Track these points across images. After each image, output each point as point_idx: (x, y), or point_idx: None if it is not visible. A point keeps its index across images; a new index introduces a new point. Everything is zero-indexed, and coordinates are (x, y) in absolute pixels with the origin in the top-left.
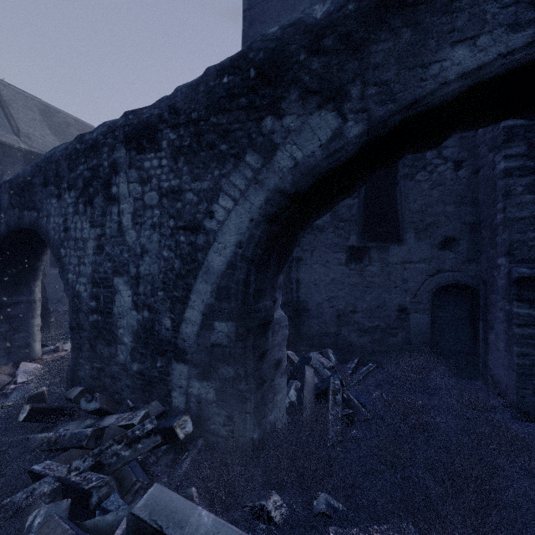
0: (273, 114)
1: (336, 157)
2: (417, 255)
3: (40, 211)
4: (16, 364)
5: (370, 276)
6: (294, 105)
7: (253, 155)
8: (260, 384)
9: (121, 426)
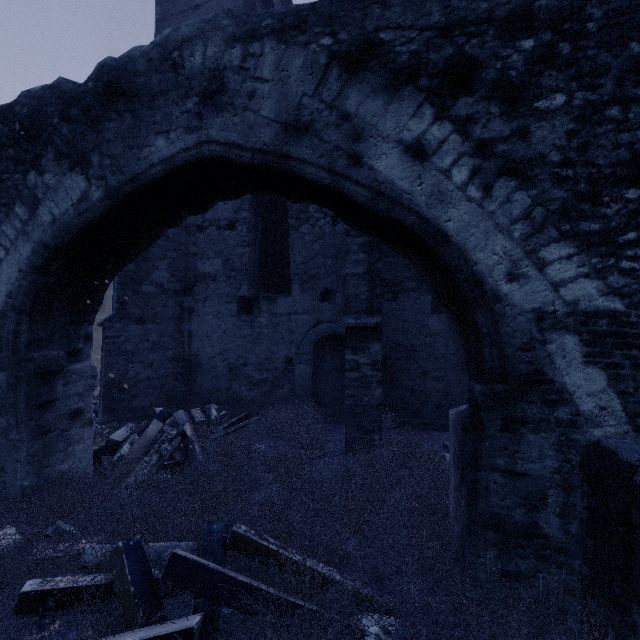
0: (36, 169)
1: (85, 217)
2: (301, 306)
3: None
4: None
5: (260, 327)
6: (51, 164)
7: (21, 207)
8: (41, 434)
9: None
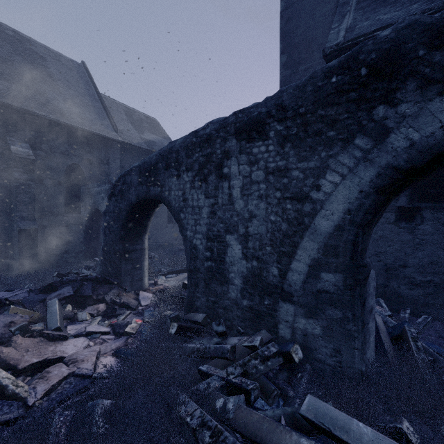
0: (386, 103)
1: None
2: None
3: (163, 186)
4: (135, 292)
5: (422, 234)
6: (411, 94)
7: (363, 139)
8: (362, 326)
9: (245, 346)
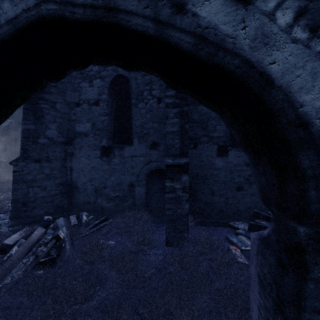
0: None
1: None
2: (139, 152)
3: None
4: None
5: (114, 165)
6: None
7: None
8: None
9: None
